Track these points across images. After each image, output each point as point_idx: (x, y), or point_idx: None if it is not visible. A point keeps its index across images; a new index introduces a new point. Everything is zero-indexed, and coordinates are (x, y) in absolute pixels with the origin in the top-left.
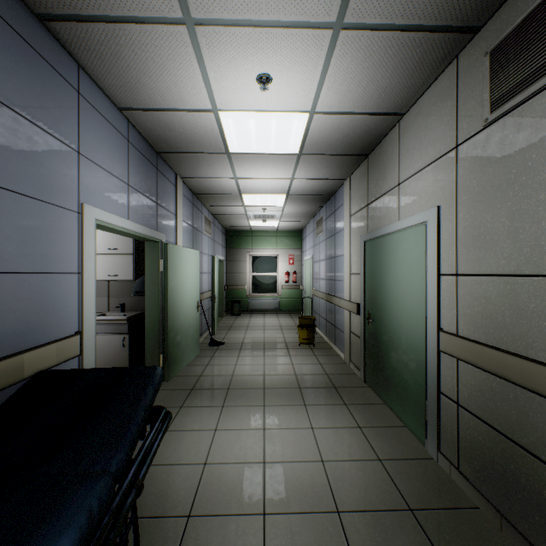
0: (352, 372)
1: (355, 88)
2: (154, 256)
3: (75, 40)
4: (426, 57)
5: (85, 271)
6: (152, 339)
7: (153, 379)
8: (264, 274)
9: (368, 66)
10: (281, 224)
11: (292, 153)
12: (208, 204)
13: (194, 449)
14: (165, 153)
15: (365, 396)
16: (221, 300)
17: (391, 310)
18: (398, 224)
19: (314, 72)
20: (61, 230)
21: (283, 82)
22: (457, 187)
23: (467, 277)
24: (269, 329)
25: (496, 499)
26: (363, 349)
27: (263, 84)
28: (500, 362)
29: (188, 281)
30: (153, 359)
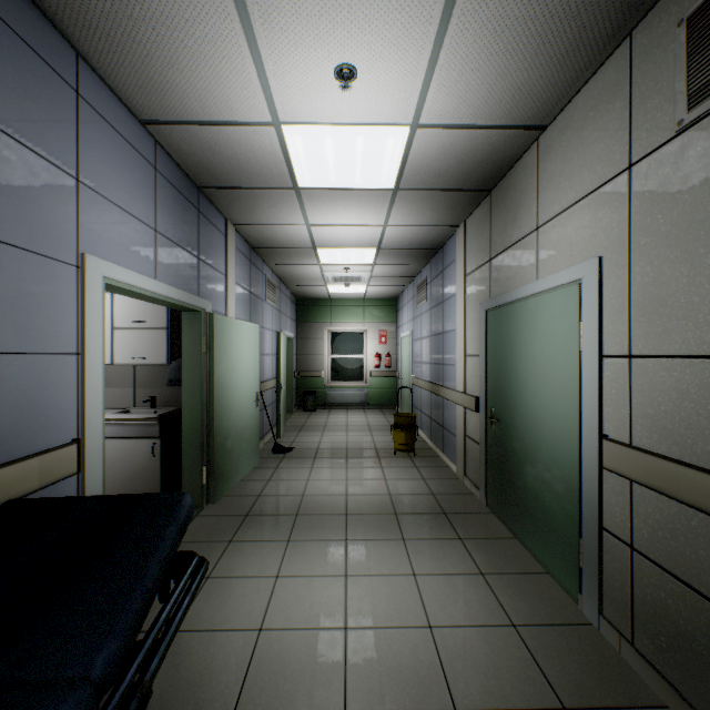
0: (468, 491)
1: (477, 86)
2: (195, 331)
3: (68, 12)
4: (584, 35)
5: (88, 351)
6: (192, 445)
7: (178, 513)
8: (346, 356)
9: (497, 50)
10: (370, 290)
11: (385, 189)
12: (272, 262)
13: (246, 606)
14: (210, 188)
15: (488, 526)
16: (290, 391)
17: (525, 406)
18: (537, 285)
19: (418, 61)
20: (49, 291)
21: (373, 78)
22: (631, 226)
23: (648, 360)
24: (353, 430)
25: (698, 697)
26: (484, 460)
27: (344, 81)
28: (706, 489)
29: (244, 365)
30: (193, 473)
